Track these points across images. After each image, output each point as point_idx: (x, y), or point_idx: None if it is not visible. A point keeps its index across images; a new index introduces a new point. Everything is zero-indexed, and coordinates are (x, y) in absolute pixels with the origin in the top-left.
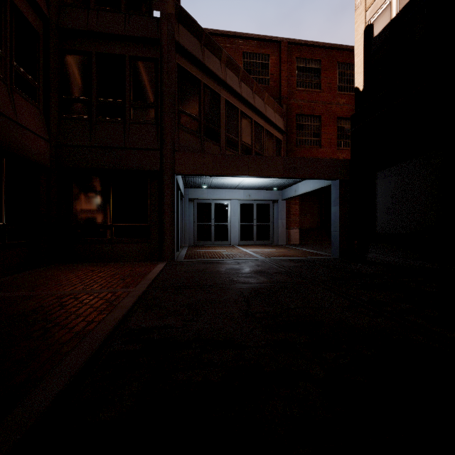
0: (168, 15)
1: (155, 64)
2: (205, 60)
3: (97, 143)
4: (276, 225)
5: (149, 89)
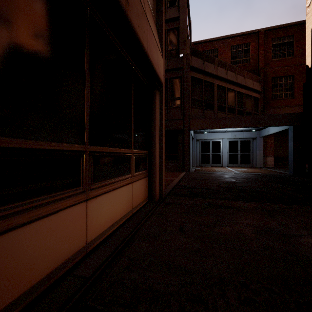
0: (186, 55)
1: (180, 79)
2: (205, 68)
3: None
4: (255, 154)
5: (178, 91)
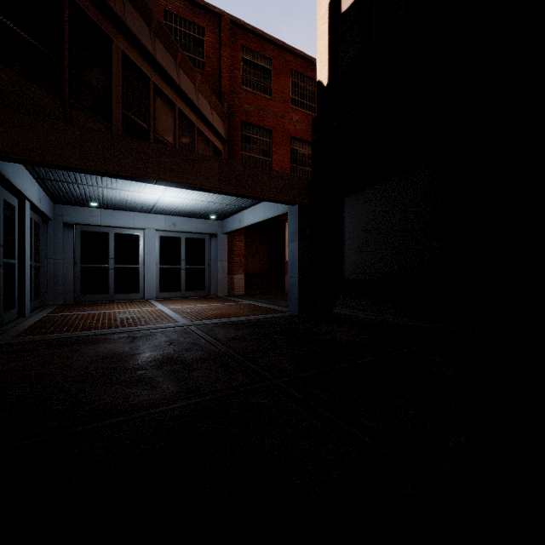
0: None
1: None
2: None
3: None
4: (215, 268)
5: None
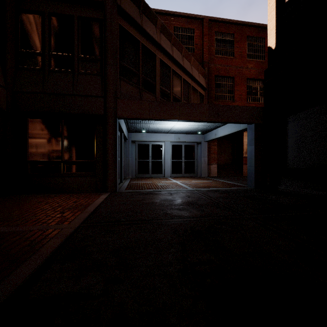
0: None
1: (100, 24)
2: (143, 24)
3: (48, 91)
4: (200, 161)
5: (95, 45)
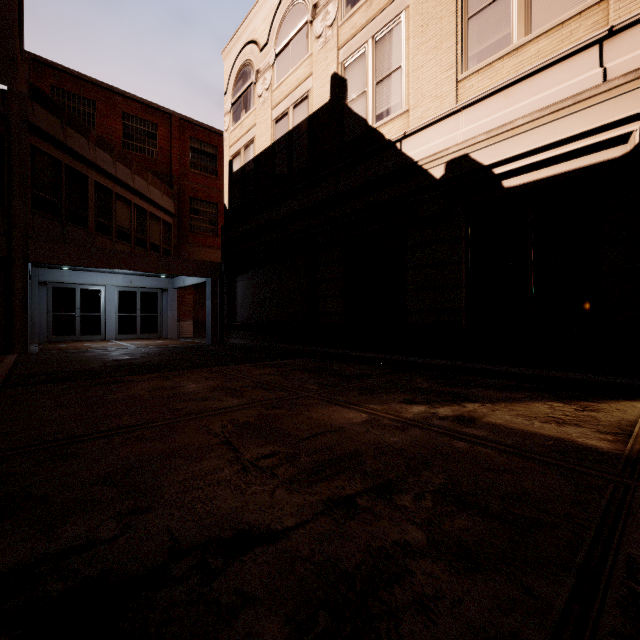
0: (19, 94)
1: None
2: (68, 141)
3: None
4: (166, 316)
5: None
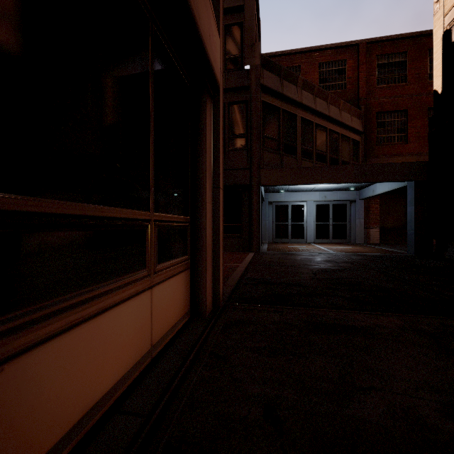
0: (255, 67)
1: (246, 104)
2: (283, 91)
3: None
4: (354, 224)
5: (241, 124)
